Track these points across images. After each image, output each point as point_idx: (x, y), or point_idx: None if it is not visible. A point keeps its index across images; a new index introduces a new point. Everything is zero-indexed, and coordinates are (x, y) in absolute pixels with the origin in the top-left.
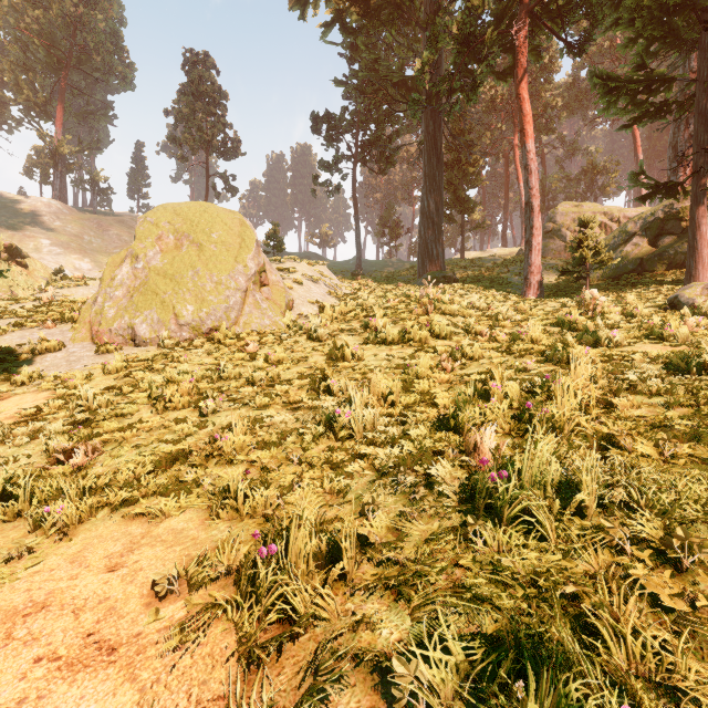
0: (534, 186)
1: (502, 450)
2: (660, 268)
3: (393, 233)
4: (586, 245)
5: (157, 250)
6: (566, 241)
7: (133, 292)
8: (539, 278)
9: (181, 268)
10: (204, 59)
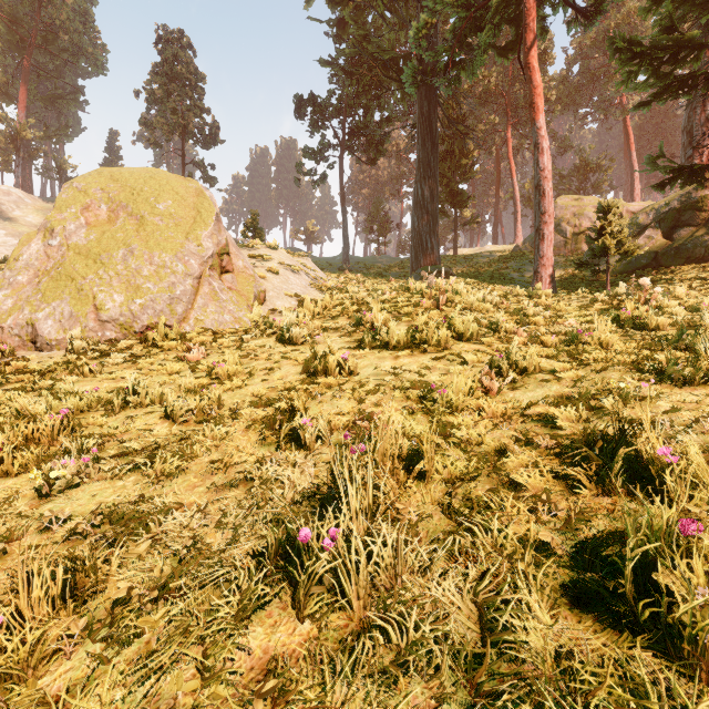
0: (546, 167)
1: None
2: (678, 262)
3: (381, 230)
4: (609, 232)
5: (81, 223)
6: (567, 236)
7: (42, 277)
8: (551, 271)
9: (111, 245)
10: (178, 37)
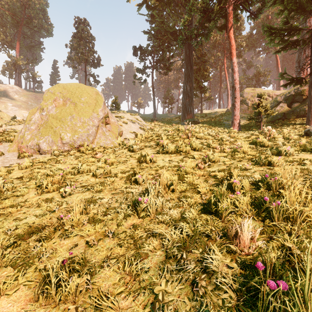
0: (236, 78)
1: (255, 236)
2: (293, 117)
3: (170, 102)
4: (261, 106)
5: (53, 106)
6: (248, 105)
7: (40, 127)
8: (238, 121)
9: (65, 115)
10: (84, 21)
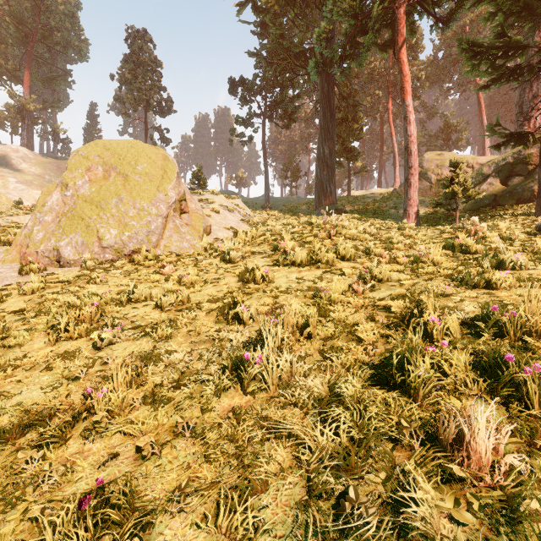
0: (412, 134)
1: (501, 442)
2: (511, 202)
3: (294, 176)
4: (457, 181)
5: (86, 180)
6: (431, 182)
7: (61, 217)
8: (416, 209)
9: (107, 195)
10: (143, 34)
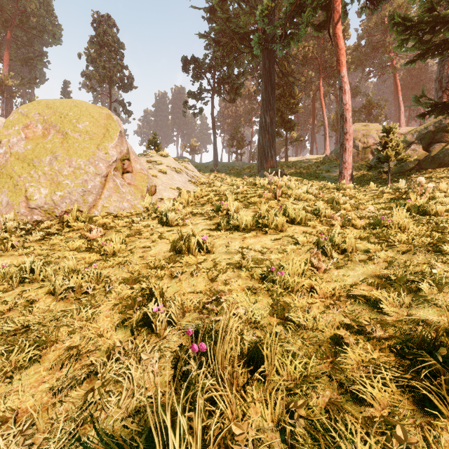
0: (347, 102)
1: None
2: (433, 166)
3: (239, 145)
4: (390, 146)
5: (22, 137)
6: (359, 149)
7: None
8: (350, 172)
9: (42, 153)
10: (107, 19)
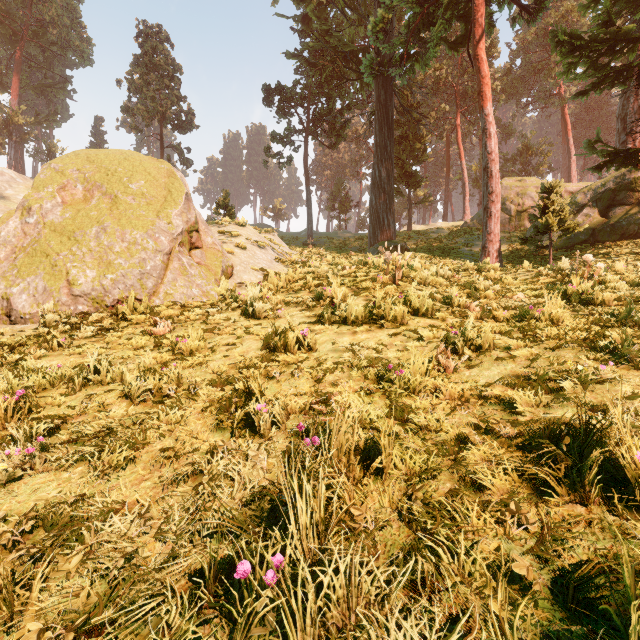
0: (493, 150)
1: None
2: (613, 238)
3: (342, 207)
4: (552, 210)
5: (57, 201)
6: (511, 214)
7: (18, 253)
8: (498, 246)
9: (85, 223)
10: (157, 31)
